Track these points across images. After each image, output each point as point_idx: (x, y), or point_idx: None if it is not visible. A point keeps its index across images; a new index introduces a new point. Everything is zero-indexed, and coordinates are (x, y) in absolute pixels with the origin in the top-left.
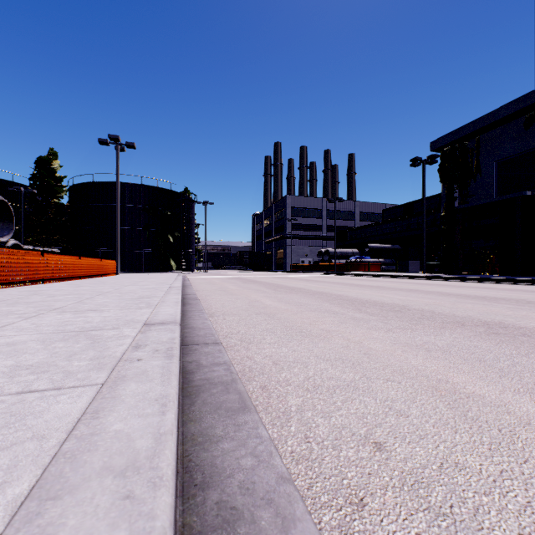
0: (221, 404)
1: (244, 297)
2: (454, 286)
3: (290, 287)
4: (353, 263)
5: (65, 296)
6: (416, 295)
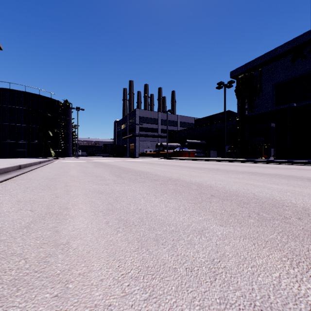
0: None
1: (54, 195)
2: (269, 167)
3: (136, 172)
4: (178, 152)
5: None
6: (281, 181)
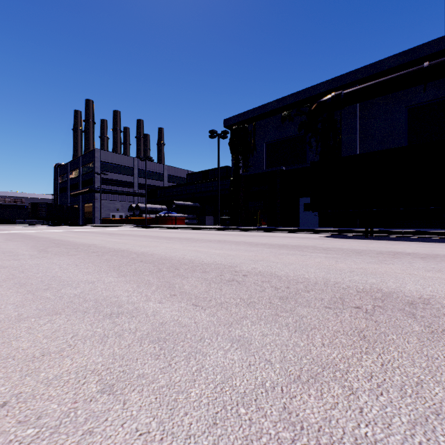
0: None
1: None
2: (248, 235)
3: (75, 245)
4: (162, 217)
5: None
6: (230, 247)
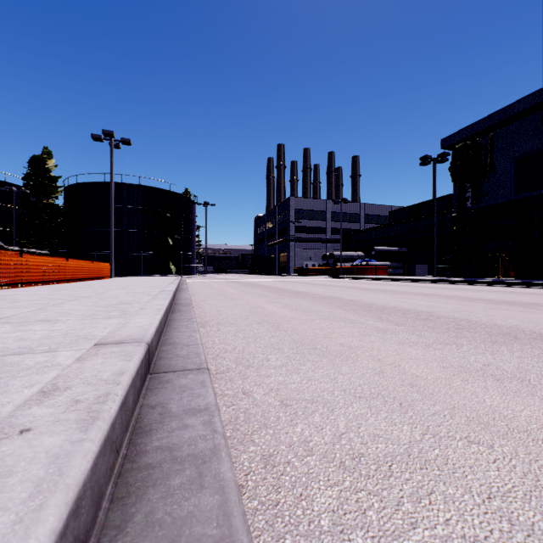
0: (182, 526)
1: (244, 302)
2: (472, 290)
3: (295, 292)
4: (359, 267)
5: (31, 301)
6: (437, 300)
